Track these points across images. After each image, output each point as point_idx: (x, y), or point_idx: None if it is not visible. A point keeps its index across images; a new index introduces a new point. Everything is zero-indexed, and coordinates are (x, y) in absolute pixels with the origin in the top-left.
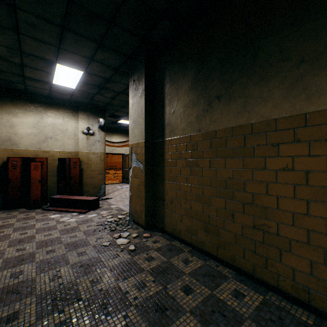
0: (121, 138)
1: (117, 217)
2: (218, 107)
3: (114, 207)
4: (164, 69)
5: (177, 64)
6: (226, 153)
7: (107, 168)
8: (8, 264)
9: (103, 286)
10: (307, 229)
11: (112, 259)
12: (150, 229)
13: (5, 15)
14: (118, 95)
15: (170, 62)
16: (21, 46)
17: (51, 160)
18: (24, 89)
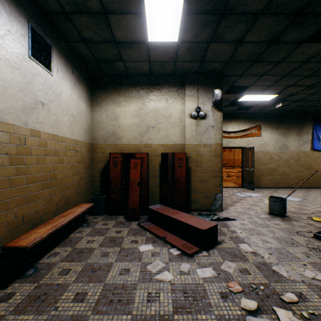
0: (239, 125)
1: (275, 318)
2: None
3: (248, 253)
4: None
5: None
6: None
7: None
8: None
9: None
10: None
11: None
12: None
13: None
14: (253, 25)
15: None
16: None
17: (153, 156)
18: (124, 70)
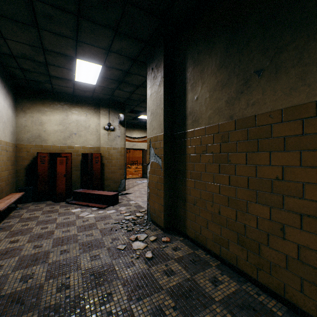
0: (141, 133)
1: (135, 215)
2: (259, 84)
3: (133, 203)
4: (185, 50)
5: (201, 42)
6: (270, 144)
7: (129, 163)
8: (22, 263)
9: (112, 308)
10: None
11: (126, 269)
12: (170, 231)
13: (24, 8)
14: (137, 88)
15: (193, 41)
16: (43, 43)
17: (75, 155)
18: (51, 88)
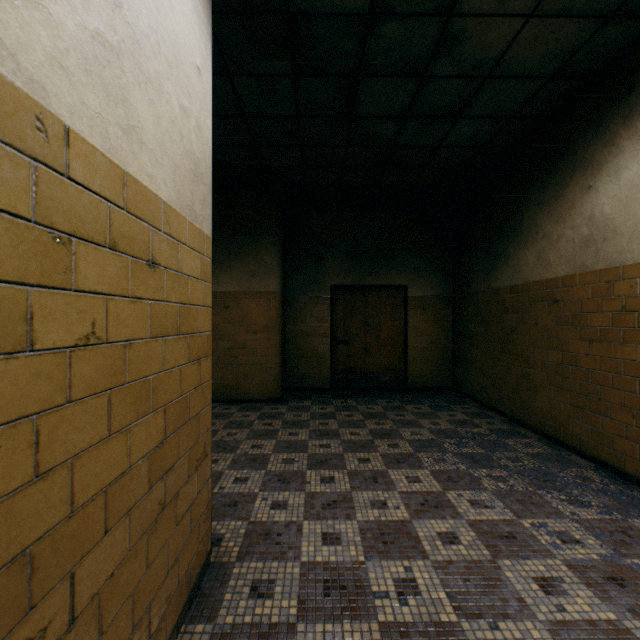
0: None
1: None
2: None
3: None
4: None
5: None
6: None
7: None
8: None
9: None
10: (218, 357)
11: None
12: None
13: None
14: None
15: None
16: None
17: None
18: None
